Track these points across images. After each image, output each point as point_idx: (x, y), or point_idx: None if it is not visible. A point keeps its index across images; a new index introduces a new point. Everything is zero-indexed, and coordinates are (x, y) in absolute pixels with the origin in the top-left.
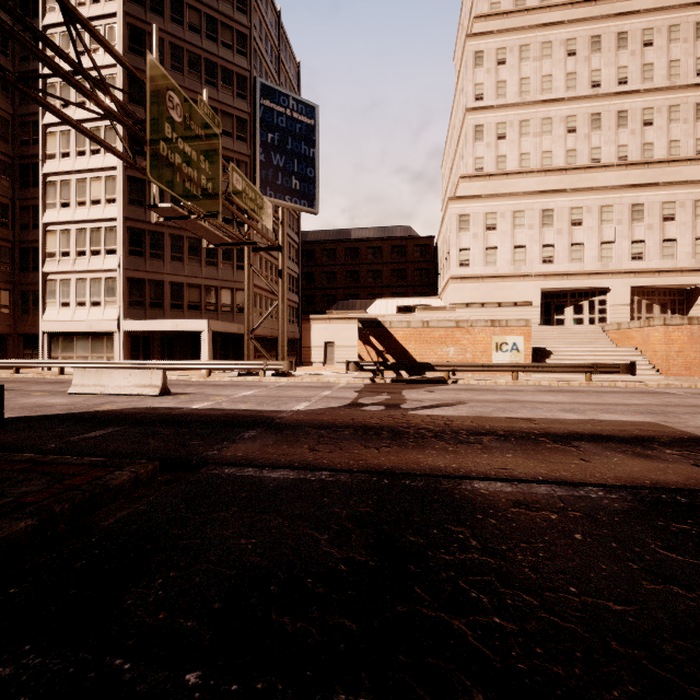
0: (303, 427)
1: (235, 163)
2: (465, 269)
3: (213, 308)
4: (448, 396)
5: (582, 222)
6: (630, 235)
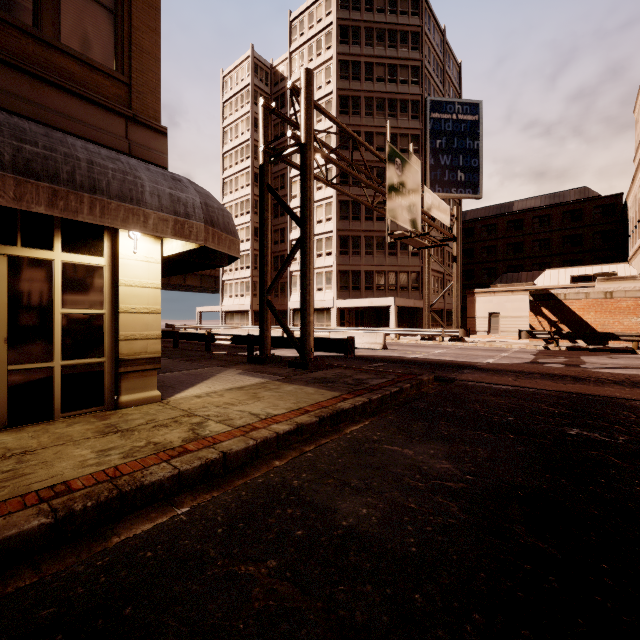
0: (500, 371)
1: None
2: None
3: (394, 288)
4: (634, 362)
5: None
6: None
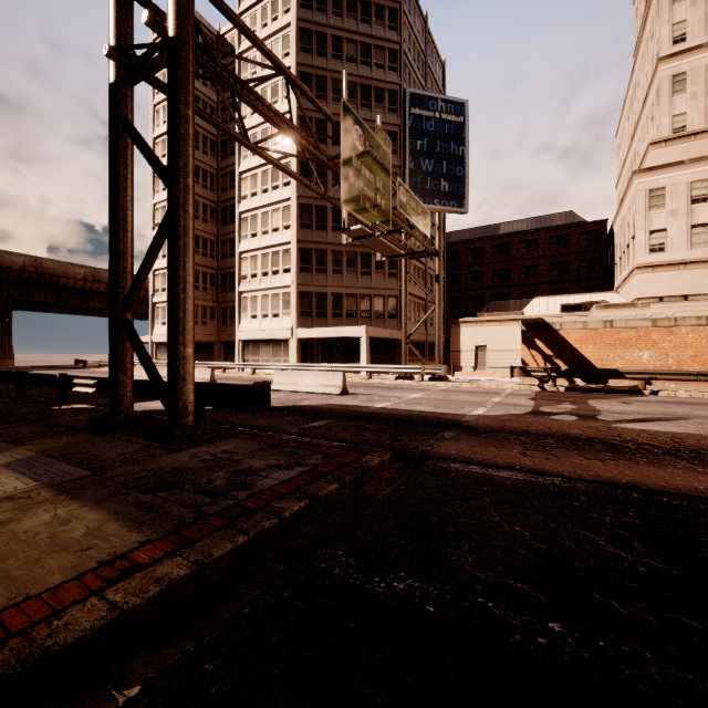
0: (497, 431)
1: None
2: (658, 255)
3: (367, 316)
4: (656, 409)
5: None
6: None
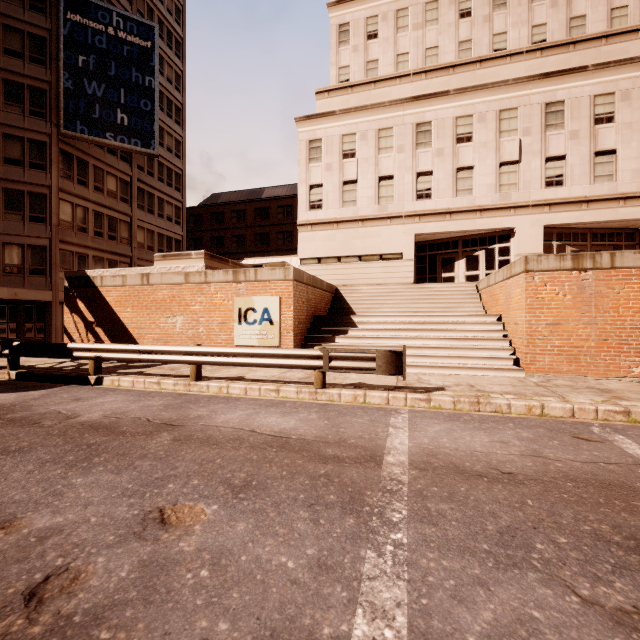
0: None
1: (27, 90)
2: (316, 212)
3: None
4: None
5: (472, 136)
6: (543, 150)
